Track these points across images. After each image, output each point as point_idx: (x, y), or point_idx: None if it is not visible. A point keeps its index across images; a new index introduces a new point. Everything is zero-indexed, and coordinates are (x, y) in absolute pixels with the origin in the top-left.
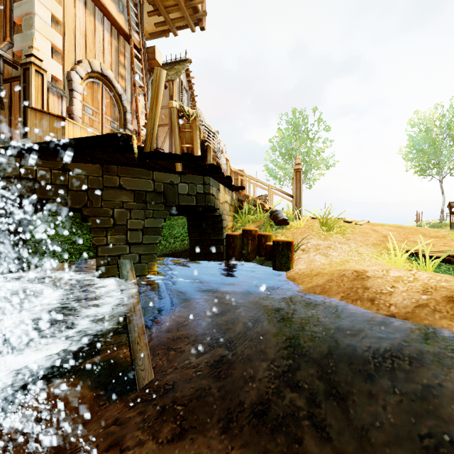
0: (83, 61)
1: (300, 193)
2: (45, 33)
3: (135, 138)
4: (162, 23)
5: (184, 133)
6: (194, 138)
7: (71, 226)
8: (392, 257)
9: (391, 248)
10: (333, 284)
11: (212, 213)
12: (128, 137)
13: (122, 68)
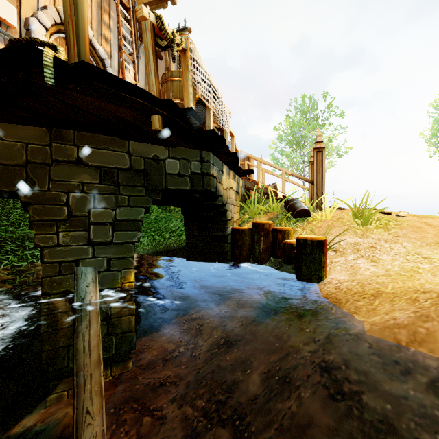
0: (48, 7)
1: (322, 177)
2: None
3: (63, 52)
4: None
5: (171, 83)
6: (184, 85)
7: None
8: None
9: None
10: (434, 325)
11: (213, 201)
12: None
13: (106, 29)
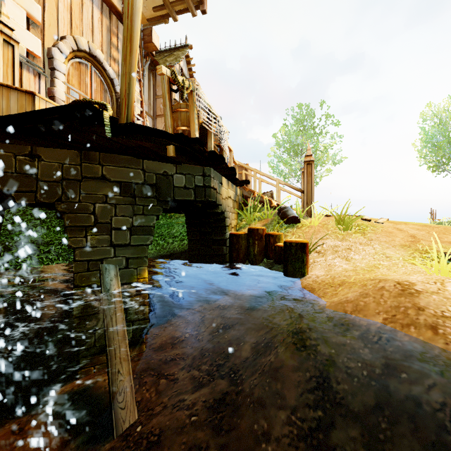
0: (67, 37)
1: (311, 188)
2: (19, 0)
3: (110, 108)
4: (161, 6)
5: (180, 113)
6: (191, 118)
7: (61, 225)
8: (437, 263)
9: (435, 252)
10: (370, 299)
11: (213, 209)
12: (101, 108)
13: (114, 50)
